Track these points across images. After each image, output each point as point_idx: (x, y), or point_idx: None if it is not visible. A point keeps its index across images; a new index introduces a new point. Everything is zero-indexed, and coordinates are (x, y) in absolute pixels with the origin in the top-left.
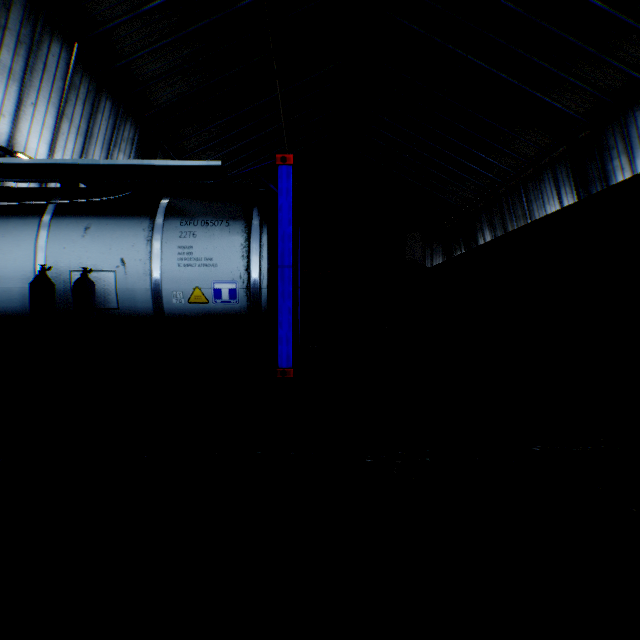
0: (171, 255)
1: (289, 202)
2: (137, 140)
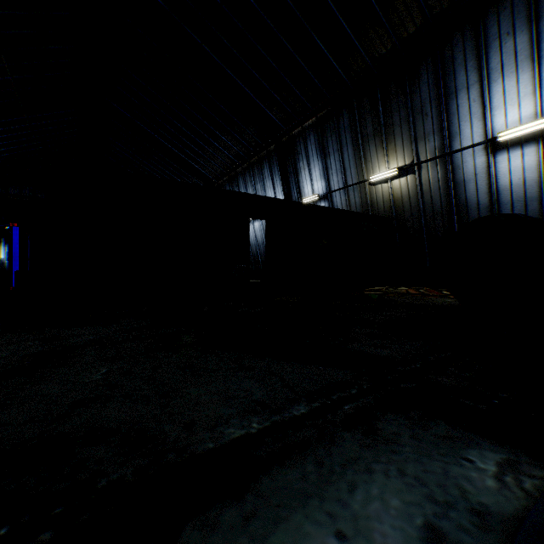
0: None
1: (18, 237)
2: None
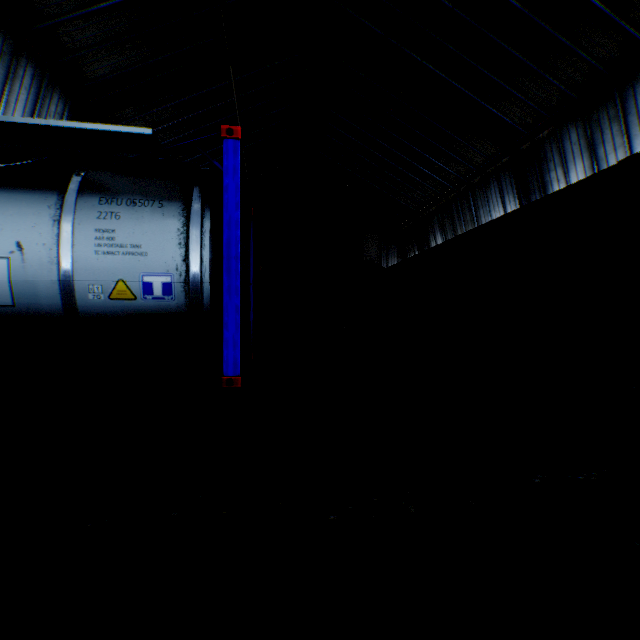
0: (87, 240)
1: (236, 182)
2: (67, 116)
